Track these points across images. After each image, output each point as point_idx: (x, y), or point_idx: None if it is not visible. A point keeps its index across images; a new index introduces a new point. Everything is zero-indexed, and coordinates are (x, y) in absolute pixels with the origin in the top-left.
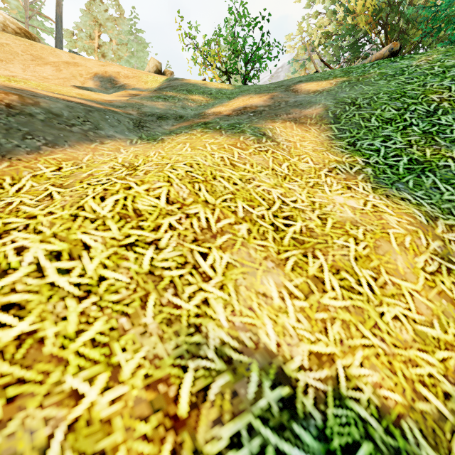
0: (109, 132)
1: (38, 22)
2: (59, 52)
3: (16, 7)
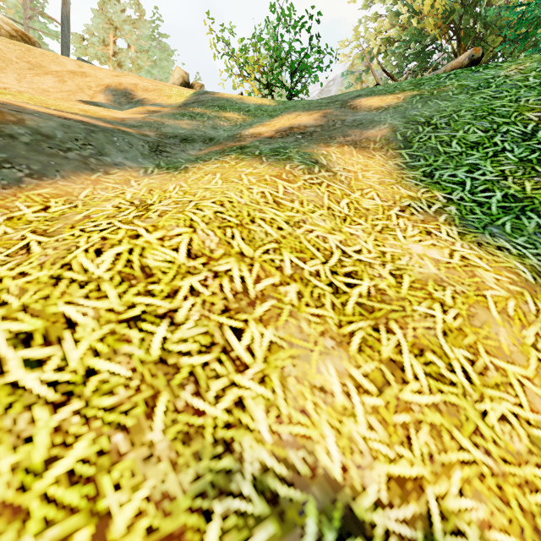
0: (116, 159)
1: (41, 24)
2: (63, 60)
3: (14, 6)
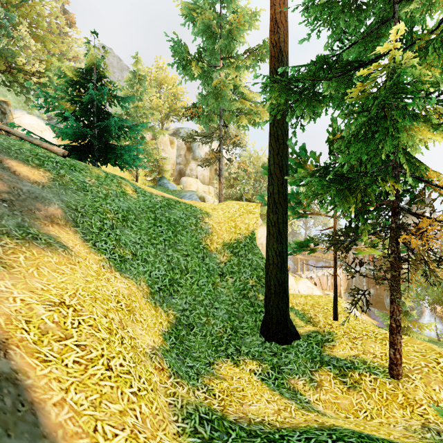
0: None
1: None
2: None
3: None
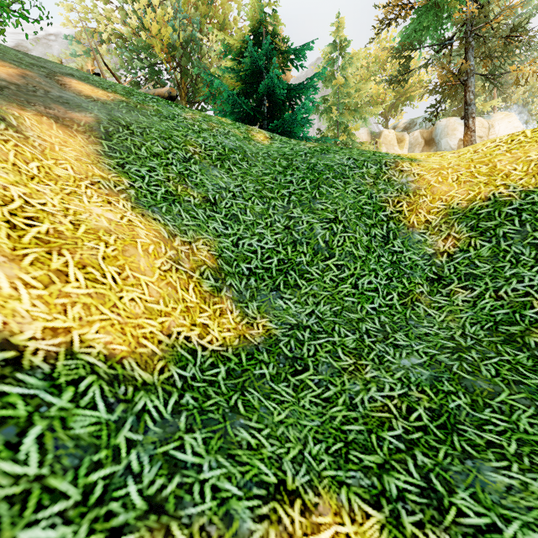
0: None
1: None
2: None
3: None
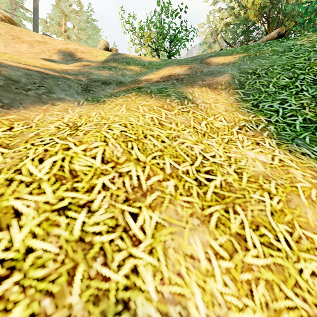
0: (60, 95)
1: (21, 13)
2: (33, 34)
3: (5, 2)
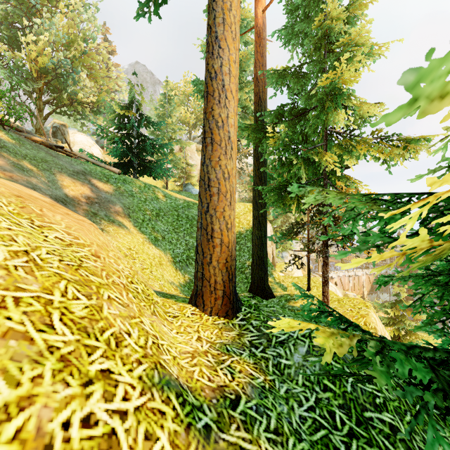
0: None
1: None
2: None
3: None
